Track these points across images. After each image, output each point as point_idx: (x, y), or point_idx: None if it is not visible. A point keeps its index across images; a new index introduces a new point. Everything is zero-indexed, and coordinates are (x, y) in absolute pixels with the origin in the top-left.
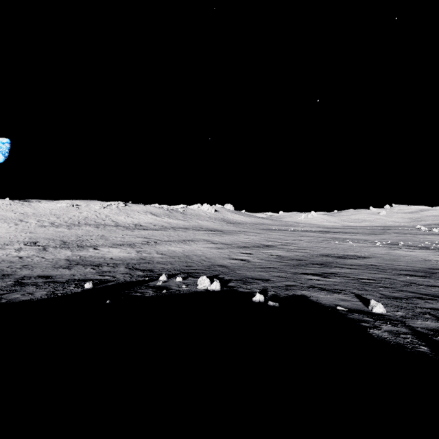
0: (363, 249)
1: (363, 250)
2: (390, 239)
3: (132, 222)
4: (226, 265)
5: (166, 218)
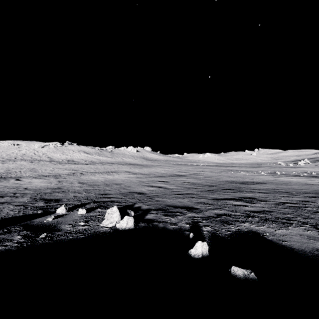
0: (255, 177)
1: (256, 178)
2: (267, 170)
3: (66, 158)
4: (144, 192)
5: (96, 156)
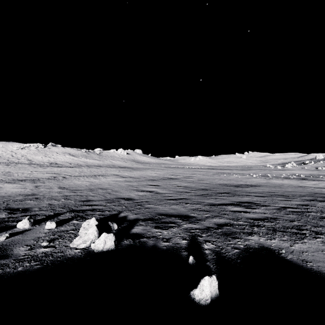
0: (248, 179)
1: (249, 180)
2: (258, 172)
3: (48, 161)
4: (133, 198)
5: (83, 158)
